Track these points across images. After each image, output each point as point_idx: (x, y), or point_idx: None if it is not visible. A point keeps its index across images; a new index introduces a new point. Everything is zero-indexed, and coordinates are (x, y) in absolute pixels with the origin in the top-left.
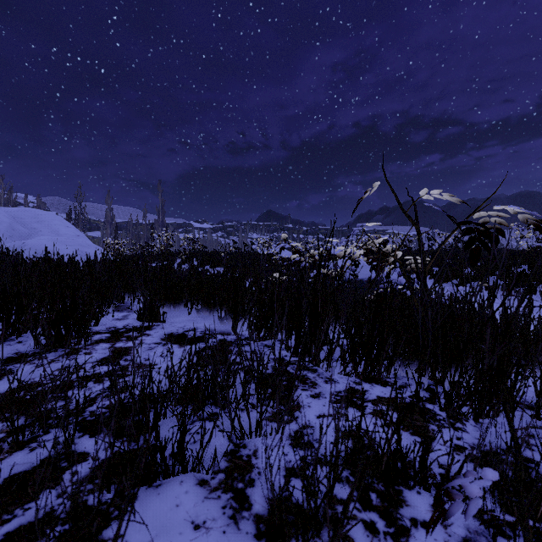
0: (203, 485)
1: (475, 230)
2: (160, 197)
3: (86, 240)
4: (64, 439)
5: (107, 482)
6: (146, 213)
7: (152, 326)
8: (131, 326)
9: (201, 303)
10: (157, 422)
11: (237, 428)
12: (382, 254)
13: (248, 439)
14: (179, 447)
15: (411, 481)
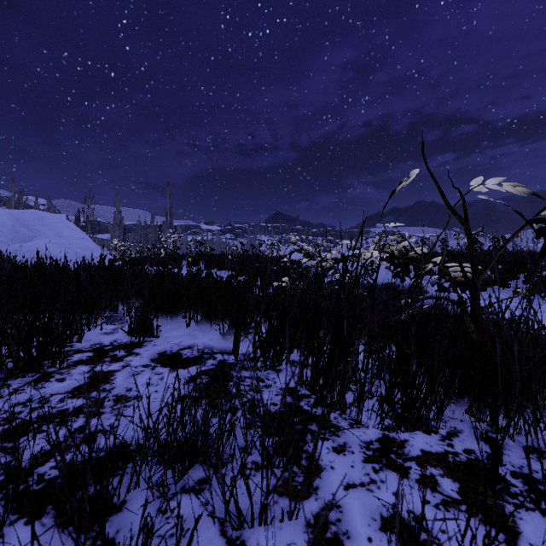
0: None
1: None
2: (168, 199)
3: (91, 242)
4: None
5: None
6: (154, 215)
7: (144, 342)
8: (119, 342)
9: (200, 314)
10: (102, 532)
11: (234, 507)
12: (408, 259)
13: (248, 530)
14: None
15: None
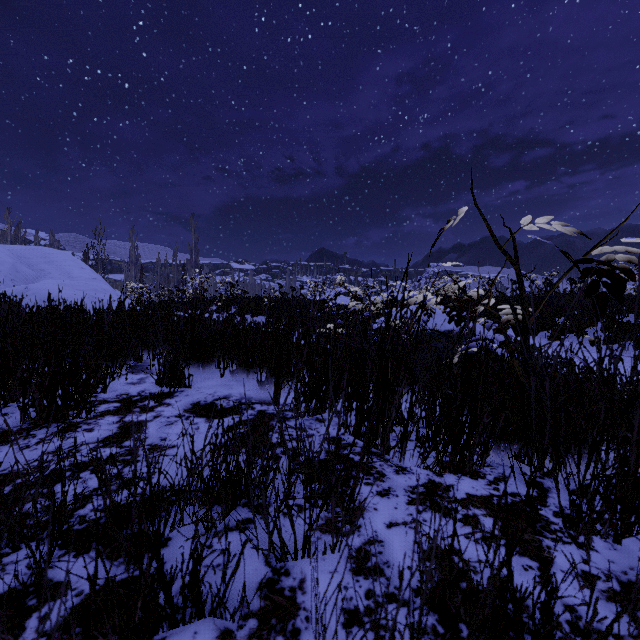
0: (226, 639)
1: (599, 271)
2: (193, 233)
3: (104, 283)
4: (34, 563)
5: (86, 636)
6: (176, 252)
7: (174, 392)
8: (148, 392)
9: (236, 363)
10: (159, 547)
11: (277, 542)
12: (464, 301)
13: (292, 560)
14: (192, 581)
15: (527, 634)
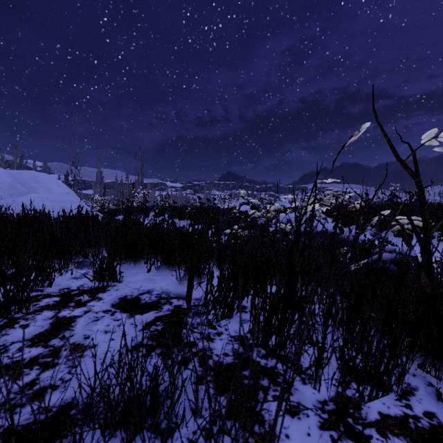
0: None
1: None
2: (139, 162)
3: (75, 197)
4: None
5: None
6: (128, 175)
7: (107, 287)
8: (86, 287)
9: (160, 261)
10: None
11: None
12: (347, 211)
13: None
14: None
15: None
